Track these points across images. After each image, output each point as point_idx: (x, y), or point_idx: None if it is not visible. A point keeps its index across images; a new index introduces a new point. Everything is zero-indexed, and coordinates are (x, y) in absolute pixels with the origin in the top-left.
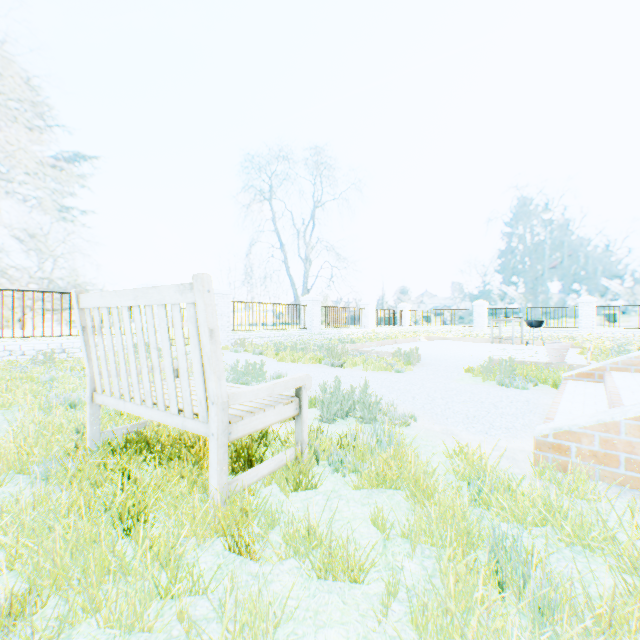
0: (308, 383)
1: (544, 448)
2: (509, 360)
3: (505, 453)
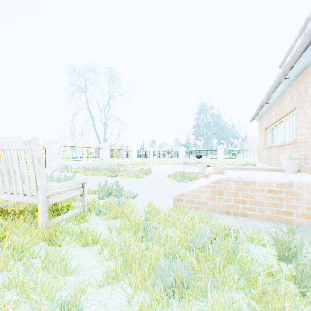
0: (87, 181)
1: (176, 200)
2: (182, 171)
3: (166, 204)
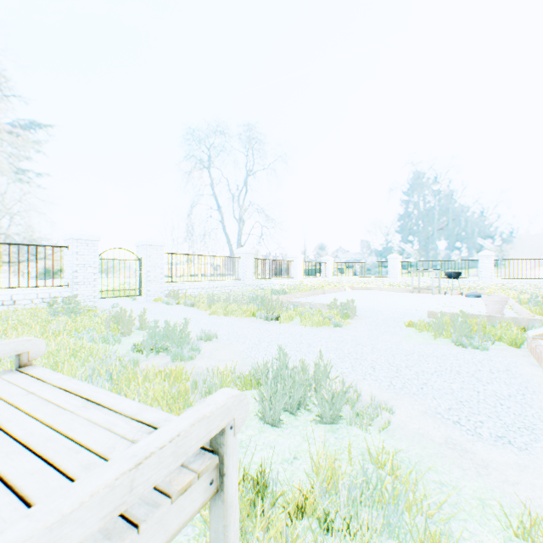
0: (239, 412)
1: None
2: (460, 315)
3: None
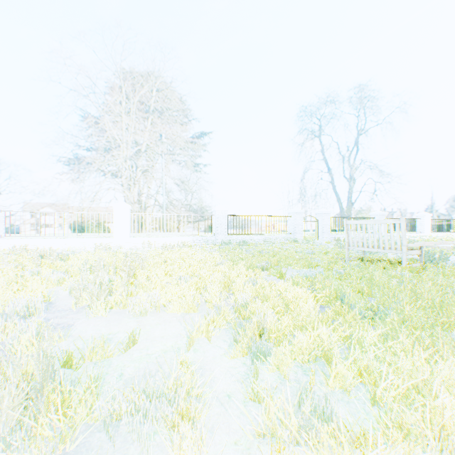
0: (423, 246)
1: None
2: None
3: None
